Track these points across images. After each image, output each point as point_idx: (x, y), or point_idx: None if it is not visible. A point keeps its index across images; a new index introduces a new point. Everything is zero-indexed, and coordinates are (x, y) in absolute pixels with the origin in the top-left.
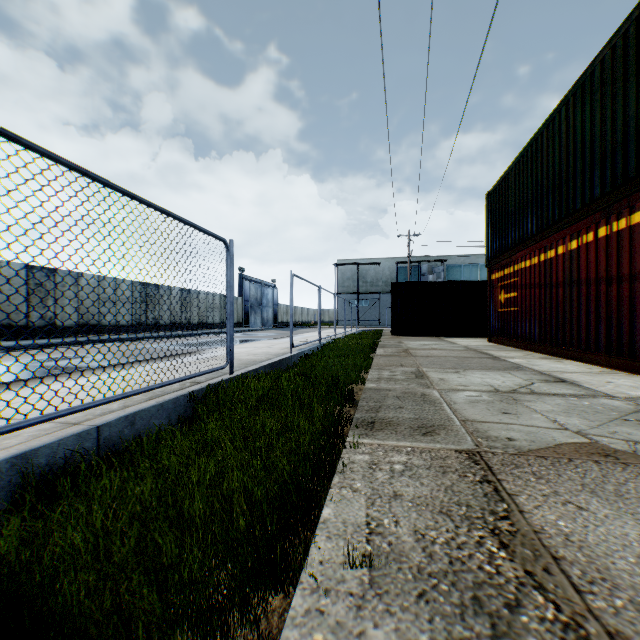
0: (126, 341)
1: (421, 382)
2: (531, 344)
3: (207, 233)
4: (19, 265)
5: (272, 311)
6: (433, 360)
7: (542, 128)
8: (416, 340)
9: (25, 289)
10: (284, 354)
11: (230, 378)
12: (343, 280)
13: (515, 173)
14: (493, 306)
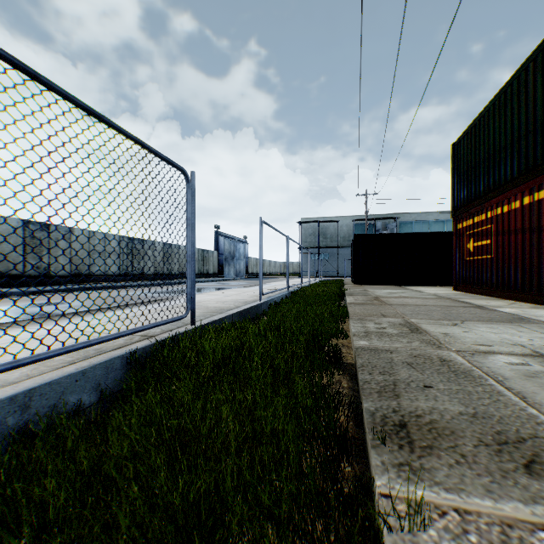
0: (111, 289)
1: (423, 339)
2: (510, 292)
3: (160, 156)
4: (16, 220)
5: (244, 263)
6: (414, 309)
7: (527, 62)
8: (380, 288)
9: (21, 241)
10: (253, 302)
11: (190, 330)
12: (306, 236)
13: (488, 118)
14: (459, 255)
